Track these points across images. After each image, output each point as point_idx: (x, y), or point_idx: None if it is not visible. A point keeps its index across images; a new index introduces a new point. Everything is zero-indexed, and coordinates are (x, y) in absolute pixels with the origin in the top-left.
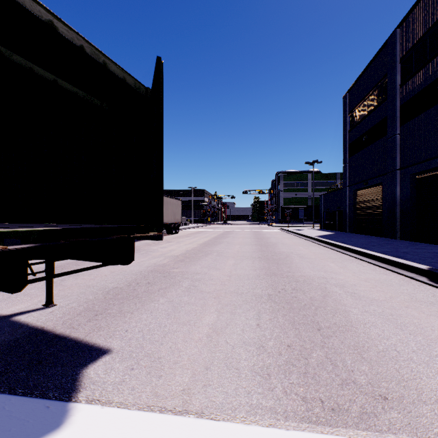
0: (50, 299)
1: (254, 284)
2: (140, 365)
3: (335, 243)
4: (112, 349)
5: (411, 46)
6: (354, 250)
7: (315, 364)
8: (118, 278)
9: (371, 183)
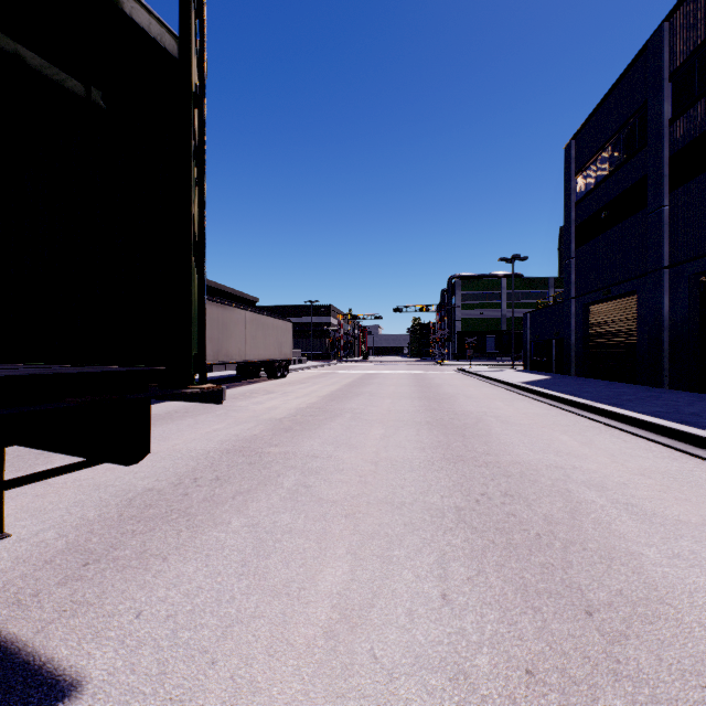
0: None
1: (424, 482)
2: None
3: (559, 395)
4: (85, 682)
5: (692, 51)
6: (598, 410)
7: None
8: (160, 466)
9: (617, 291)
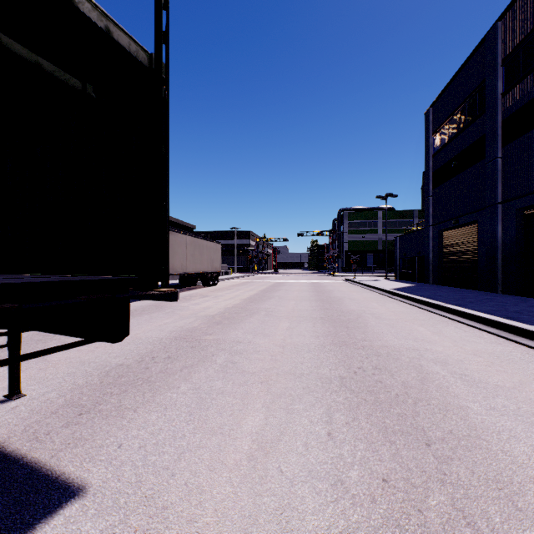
0: (16, 387)
1: (317, 359)
2: (128, 527)
3: (419, 298)
4: (88, 486)
5: (518, 43)
6: (447, 309)
7: (438, 525)
8: (127, 349)
9: (463, 221)
